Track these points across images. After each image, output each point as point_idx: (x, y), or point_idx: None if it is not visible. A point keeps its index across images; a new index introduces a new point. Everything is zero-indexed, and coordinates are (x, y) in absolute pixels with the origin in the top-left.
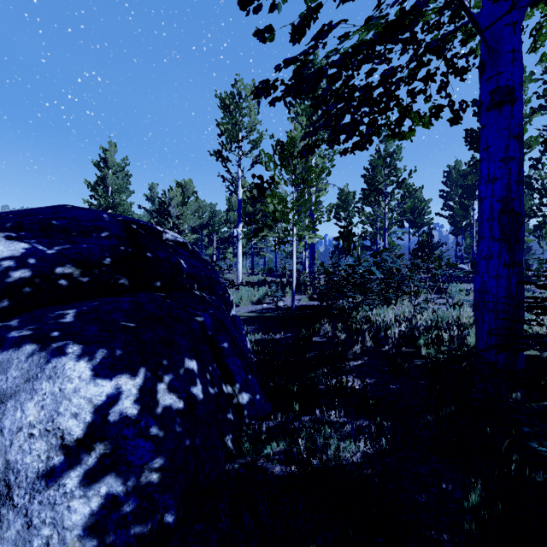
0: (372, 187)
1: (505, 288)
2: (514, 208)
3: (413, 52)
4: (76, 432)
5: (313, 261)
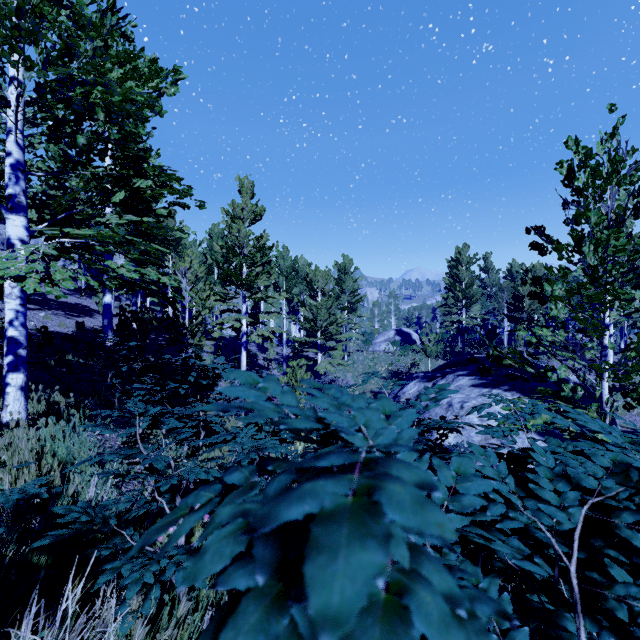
0: None
1: None
2: None
3: None
4: None
5: None
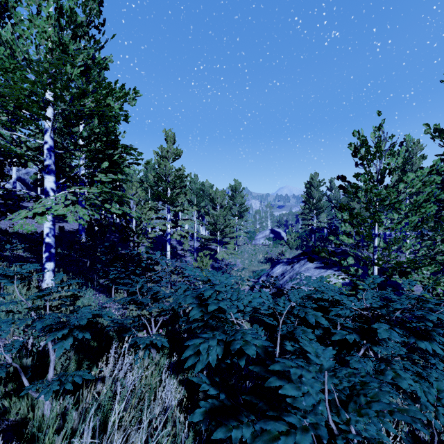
0: None
1: None
2: None
3: None
4: None
5: None
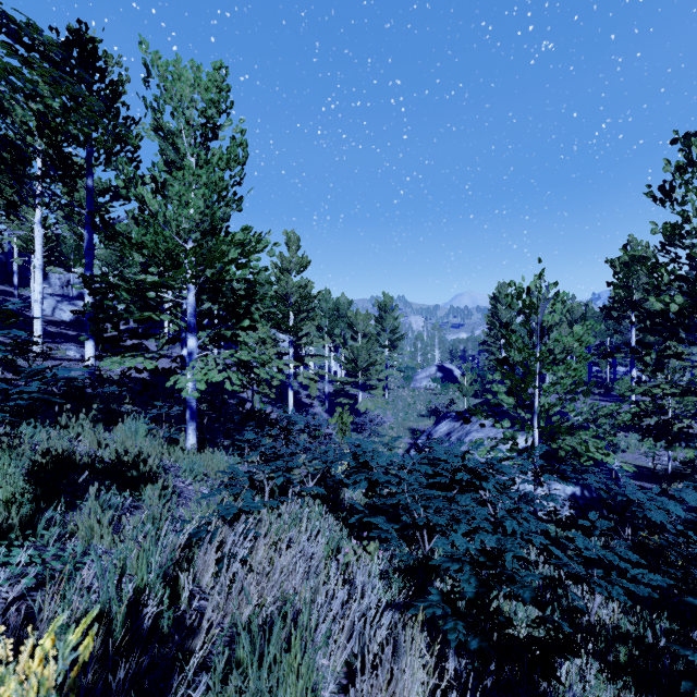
0: None
1: None
2: None
3: None
4: (569, 494)
5: None
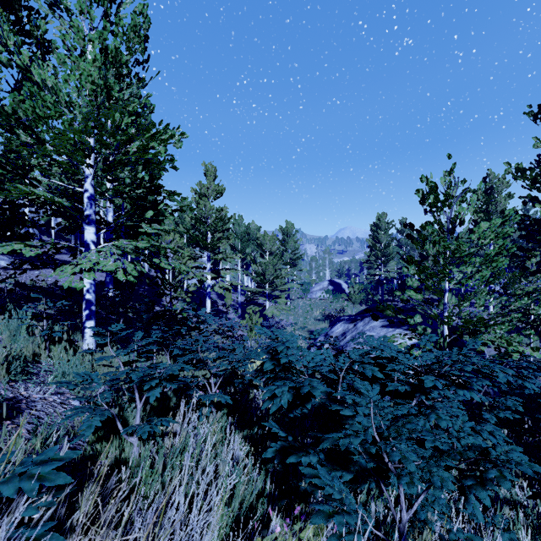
0: None
1: None
2: None
3: None
4: None
5: None
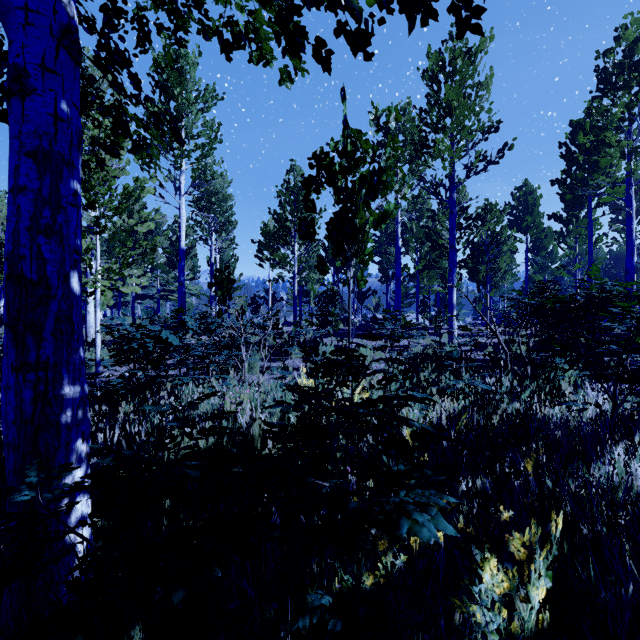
0: (280, 224)
1: (15, 407)
2: (25, 274)
3: (138, 33)
4: None
5: (182, 314)
